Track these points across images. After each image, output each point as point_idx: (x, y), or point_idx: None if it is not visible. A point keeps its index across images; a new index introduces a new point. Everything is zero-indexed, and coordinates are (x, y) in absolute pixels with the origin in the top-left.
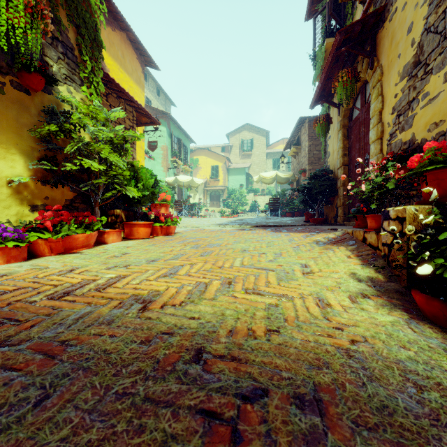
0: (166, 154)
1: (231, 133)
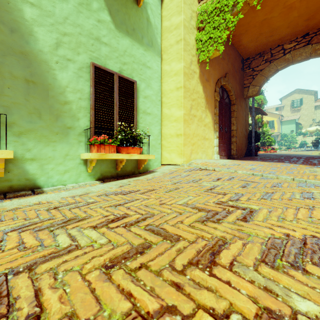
0: None
1: (283, 97)
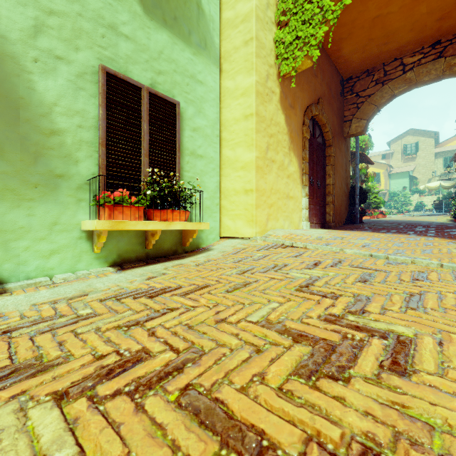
0: None
1: (392, 140)
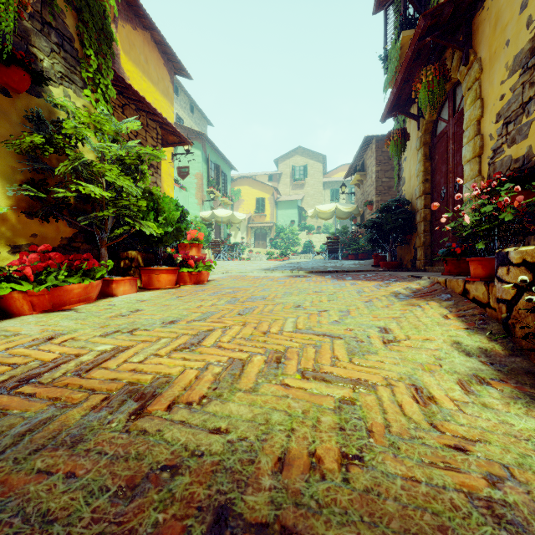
0: (201, 184)
1: (280, 158)
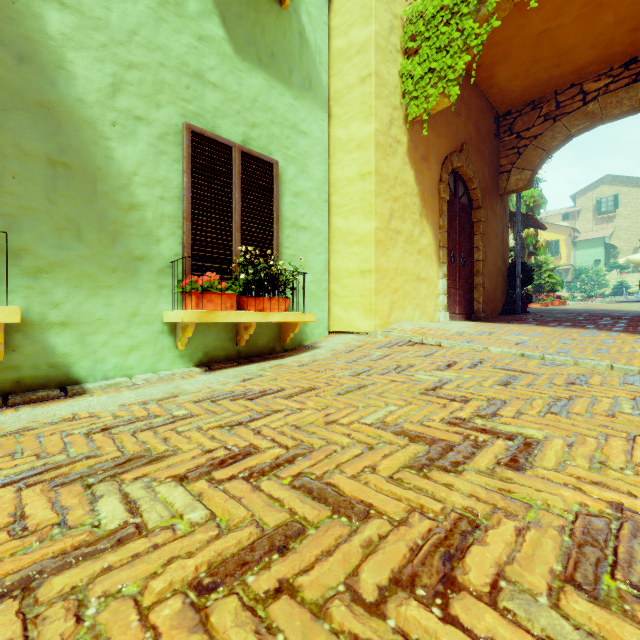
0: None
1: (578, 192)
